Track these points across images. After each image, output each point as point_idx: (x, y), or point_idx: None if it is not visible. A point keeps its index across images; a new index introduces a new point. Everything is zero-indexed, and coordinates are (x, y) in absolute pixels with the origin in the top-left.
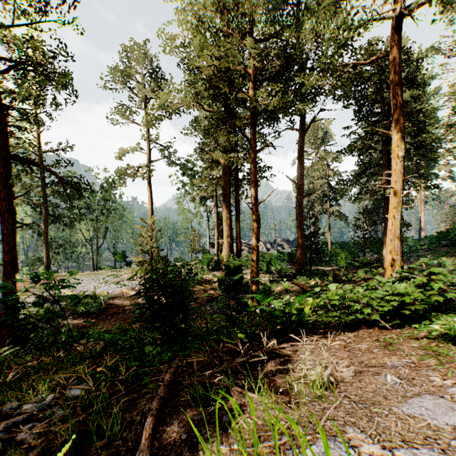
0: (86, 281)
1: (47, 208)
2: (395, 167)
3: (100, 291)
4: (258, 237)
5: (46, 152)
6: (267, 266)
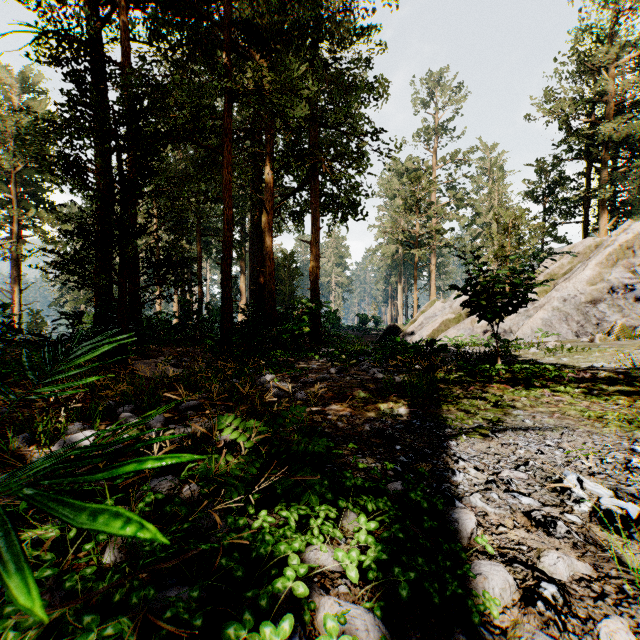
0: None
1: None
2: (17, 301)
3: None
4: None
5: None
6: None
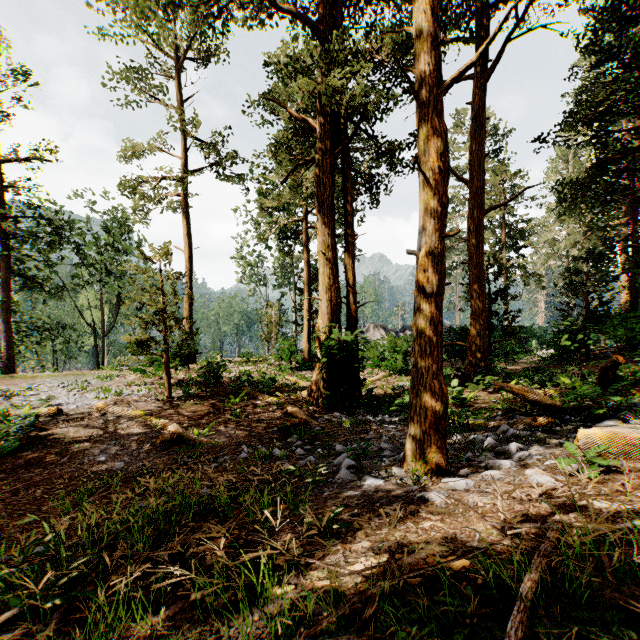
0: (45, 387)
1: (8, 260)
2: None
3: (51, 406)
4: (443, 210)
5: (7, 160)
6: (401, 361)
